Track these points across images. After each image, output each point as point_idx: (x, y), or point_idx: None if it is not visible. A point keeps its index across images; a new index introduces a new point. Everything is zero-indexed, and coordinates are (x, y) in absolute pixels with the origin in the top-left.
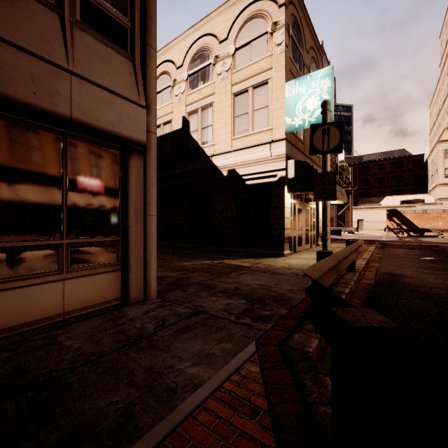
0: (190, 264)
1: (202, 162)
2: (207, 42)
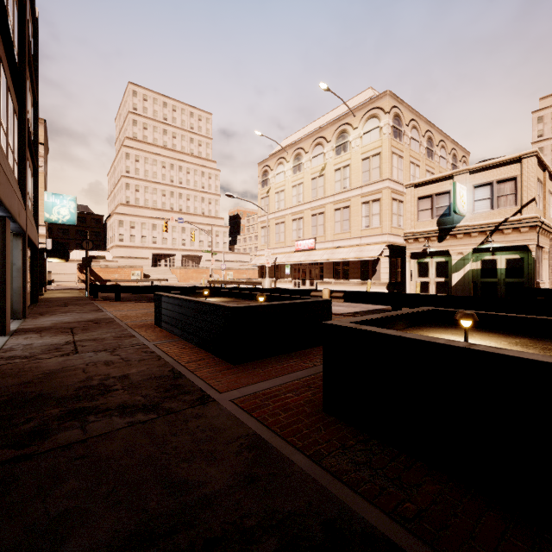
0: None
1: None
2: None
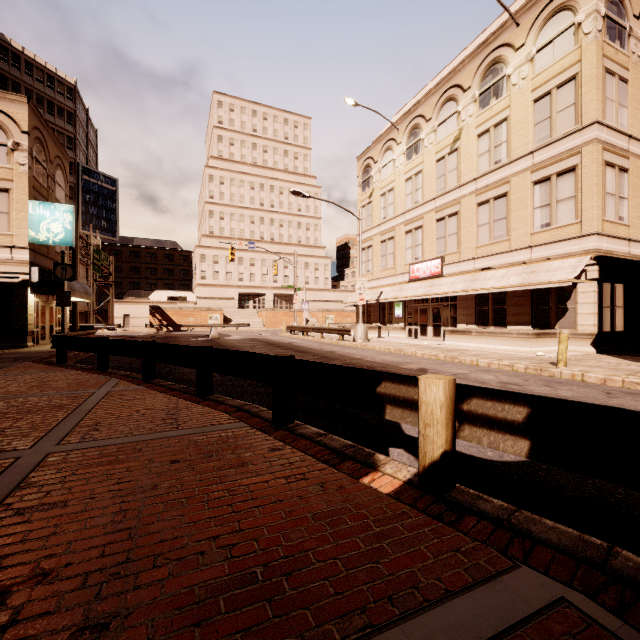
0: None
1: None
2: None
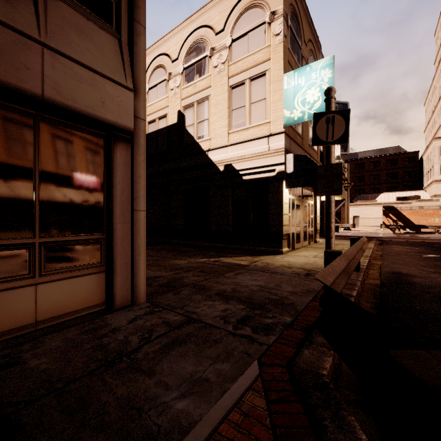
0: (185, 262)
1: (198, 156)
2: (203, 34)
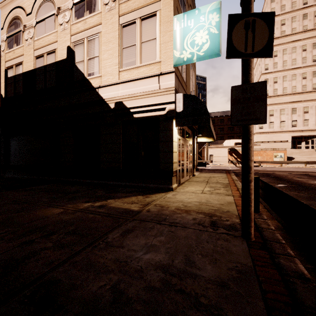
0: (59, 212)
1: (88, 93)
2: None
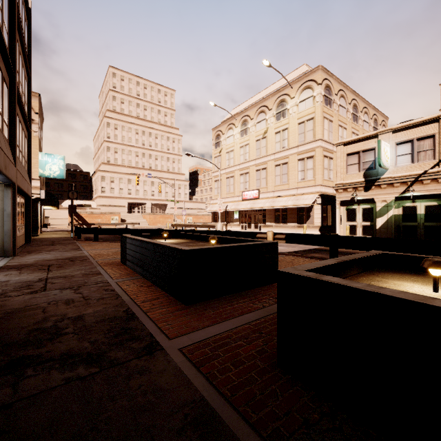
0: None
1: None
2: None
